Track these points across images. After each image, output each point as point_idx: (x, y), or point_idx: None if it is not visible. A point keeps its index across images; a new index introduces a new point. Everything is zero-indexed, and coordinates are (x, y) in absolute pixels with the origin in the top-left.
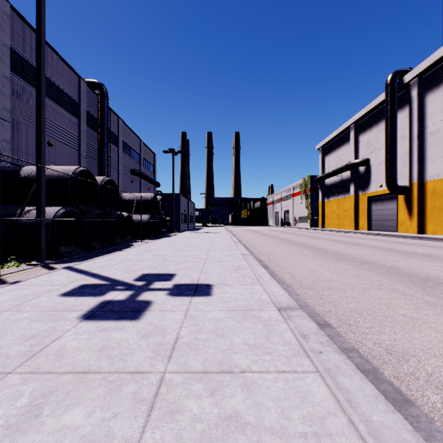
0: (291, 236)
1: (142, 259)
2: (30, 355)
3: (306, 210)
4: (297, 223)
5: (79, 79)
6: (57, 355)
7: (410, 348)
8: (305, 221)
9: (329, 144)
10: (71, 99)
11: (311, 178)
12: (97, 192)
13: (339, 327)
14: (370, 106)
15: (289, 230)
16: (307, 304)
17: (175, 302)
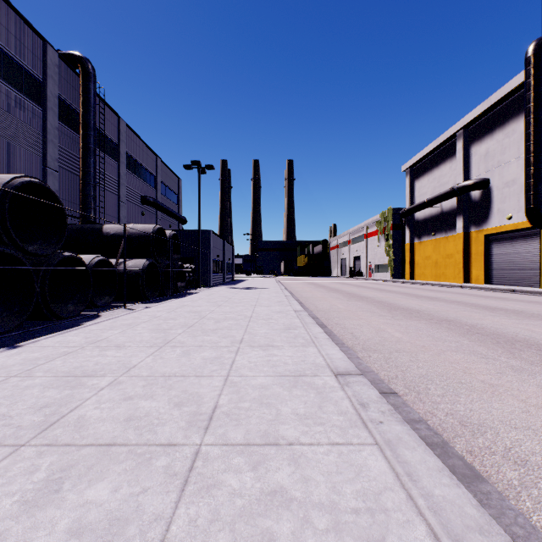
0: (379, 294)
1: None
2: None
3: (387, 255)
4: (372, 273)
5: (45, 45)
6: None
7: None
8: (384, 271)
9: (421, 163)
10: (28, 73)
11: (393, 211)
12: None
13: None
14: (493, 99)
15: (366, 283)
16: None
17: None
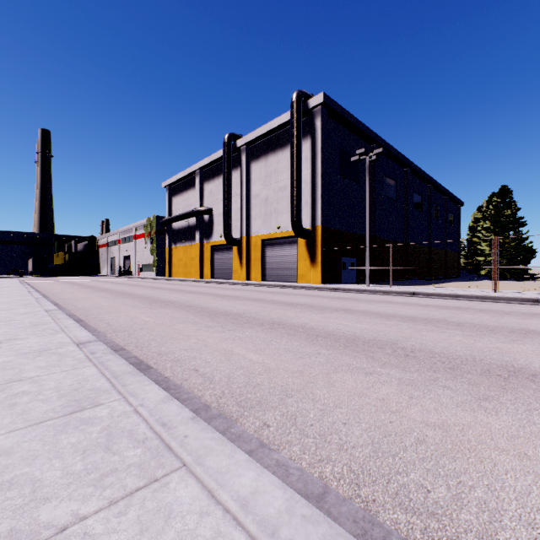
0: (127, 287)
1: None
2: None
3: (152, 256)
4: (141, 272)
5: None
6: None
7: (175, 350)
8: (151, 270)
9: (176, 184)
10: None
11: (157, 219)
12: None
13: (134, 350)
14: (213, 157)
15: (129, 280)
16: (113, 341)
17: None
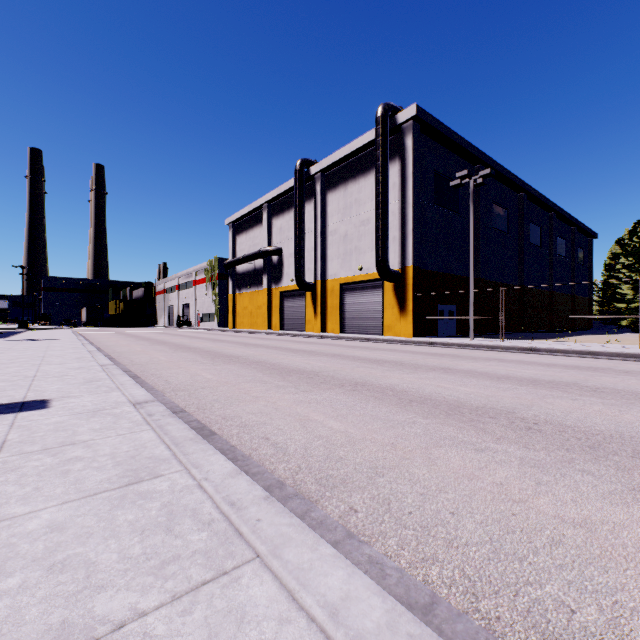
0: (186, 340)
1: None
2: None
3: (214, 304)
4: (201, 322)
5: None
6: None
7: (241, 413)
8: (212, 320)
9: (241, 221)
10: None
11: (219, 261)
12: None
13: (195, 412)
14: (283, 188)
15: (188, 332)
16: (172, 401)
17: None
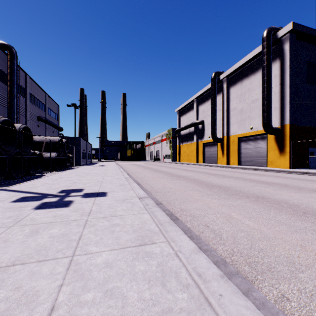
0: (158, 167)
1: (58, 182)
2: (17, 221)
3: (170, 150)
4: (164, 159)
5: None
6: (32, 220)
7: (190, 208)
8: (169, 158)
9: (183, 109)
10: None
11: (172, 130)
12: (15, 135)
13: (166, 205)
14: (204, 89)
15: (159, 163)
16: (155, 198)
17: (87, 200)
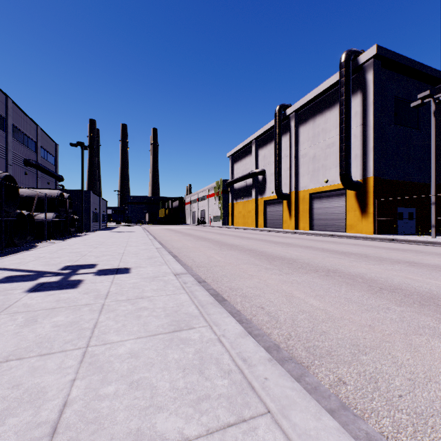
0: (203, 233)
1: (59, 256)
2: (3, 308)
3: (219, 210)
4: (211, 222)
5: None
6: (26, 306)
7: (242, 286)
8: (218, 220)
9: (237, 153)
10: None
11: (223, 182)
12: None
13: (211, 283)
14: (266, 127)
15: (204, 228)
16: (196, 274)
17: (102, 278)
